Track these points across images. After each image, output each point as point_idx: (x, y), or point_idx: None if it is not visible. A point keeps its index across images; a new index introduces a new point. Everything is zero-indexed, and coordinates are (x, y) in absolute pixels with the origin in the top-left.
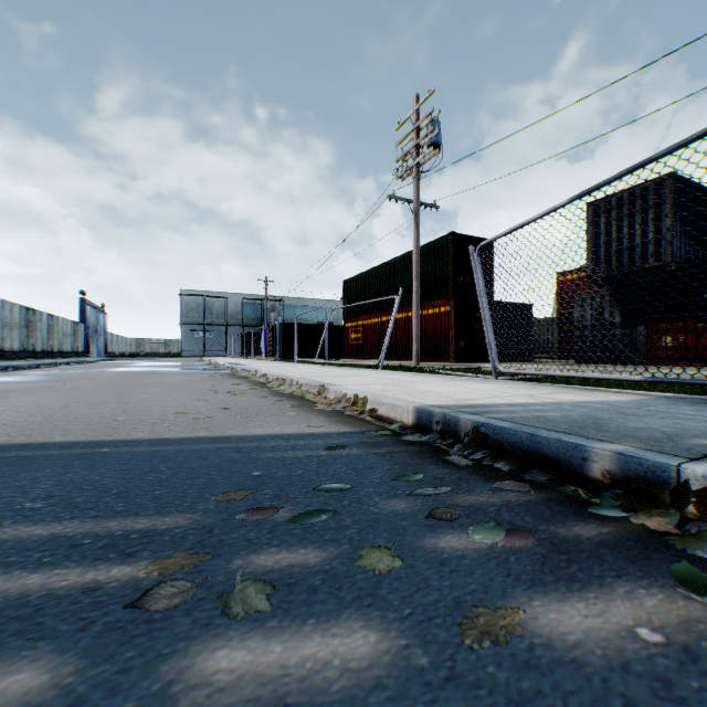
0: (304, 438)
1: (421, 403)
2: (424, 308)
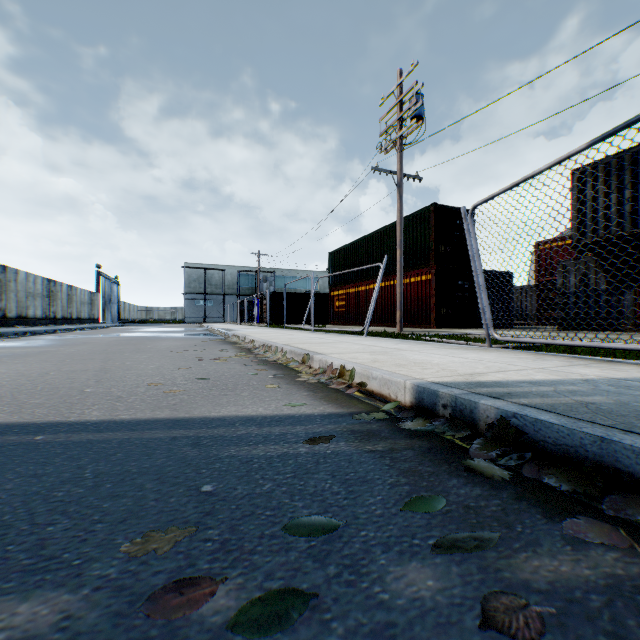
0: (281, 422)
1: (420, 379)
2: (406, 277)
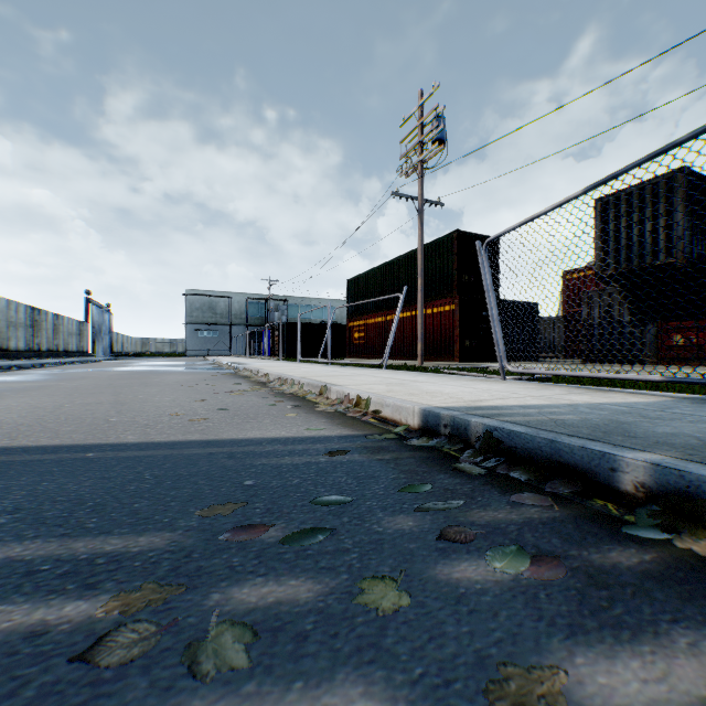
0: (303, 441)
1: (427, 405)
2: (429, 307)
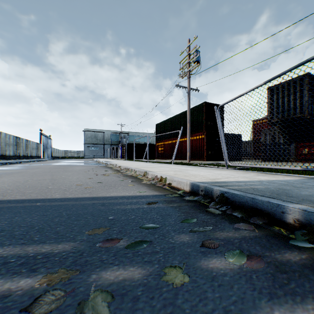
0: (136, 198)
1: (193, 181)
2: (192, 136)
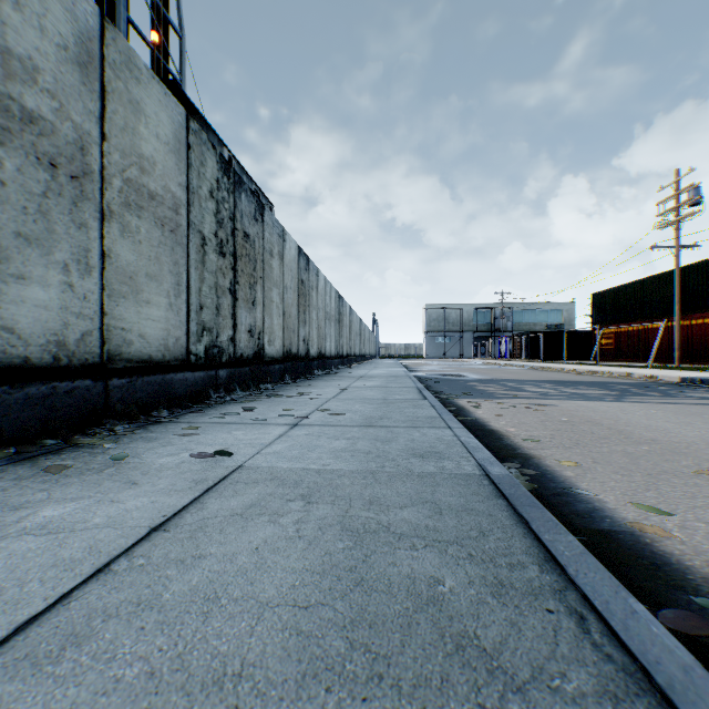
0: (641, 383)
1: (681, 376)
2: (684, 319)
